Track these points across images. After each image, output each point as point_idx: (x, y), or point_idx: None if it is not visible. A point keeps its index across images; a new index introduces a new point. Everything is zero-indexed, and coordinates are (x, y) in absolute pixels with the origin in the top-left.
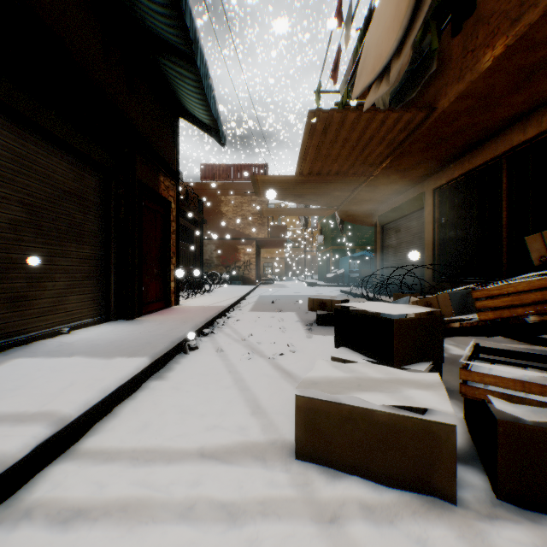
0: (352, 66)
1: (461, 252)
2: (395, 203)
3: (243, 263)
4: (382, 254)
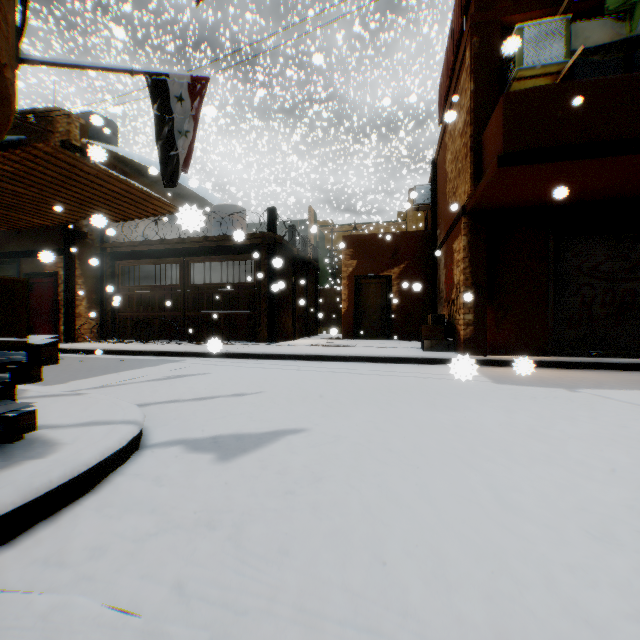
0: None
1: None
2: None
3: (455, 291)
4: None
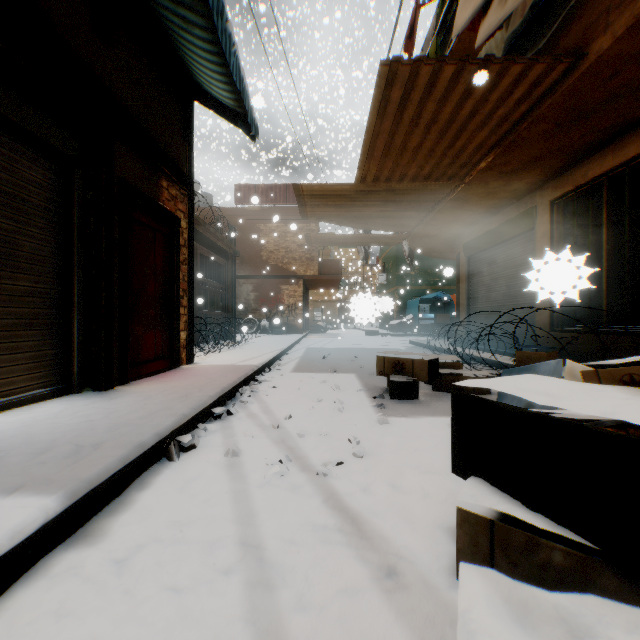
0: (434, 32)
1: (596, 289)
2: (488, 225)
3: (287, 307)
4: (468, 294)
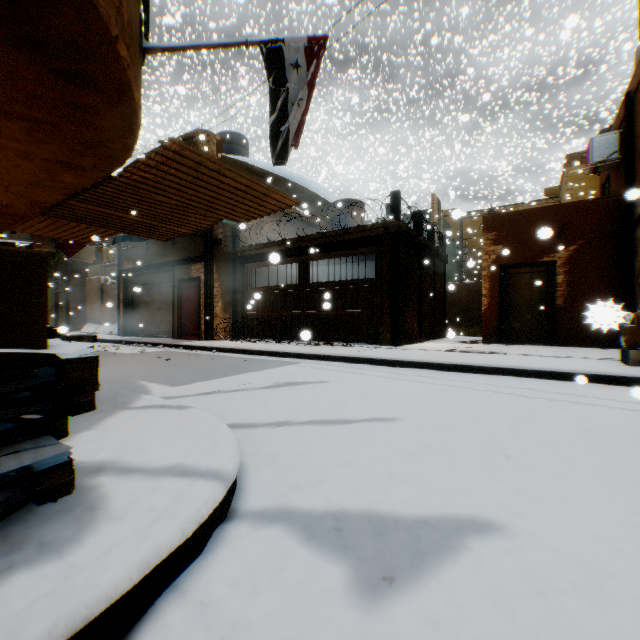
0: None
1: None
2: None
3: None
4: None
